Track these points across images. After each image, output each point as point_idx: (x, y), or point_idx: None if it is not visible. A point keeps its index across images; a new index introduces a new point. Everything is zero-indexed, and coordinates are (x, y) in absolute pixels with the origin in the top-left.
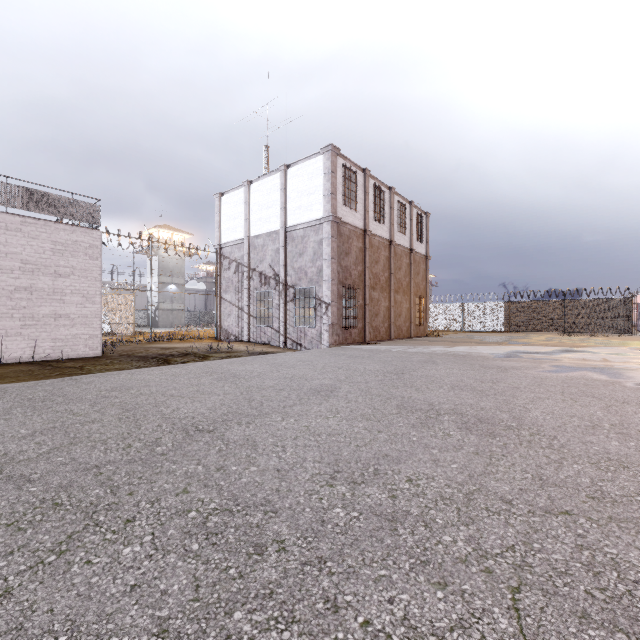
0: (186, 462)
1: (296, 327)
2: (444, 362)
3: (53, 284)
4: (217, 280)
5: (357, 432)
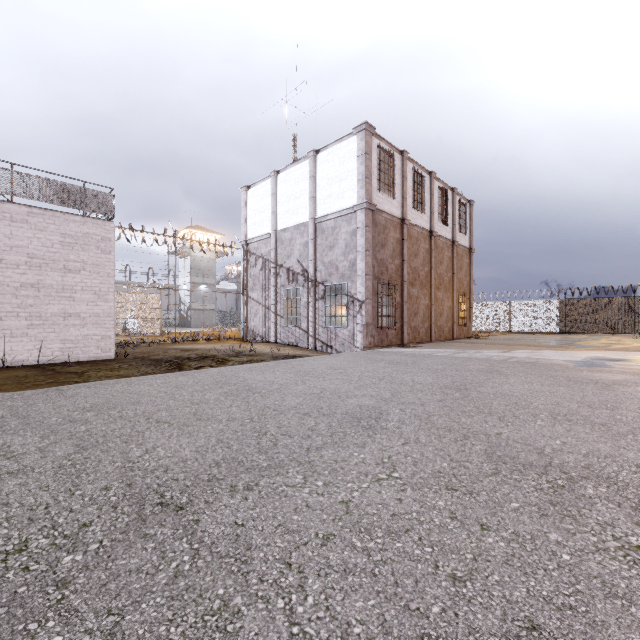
0: (91, 620)
1: (326, 327)
2: (513, 372)
3: (62, 280)
4: (243, 278)
5: (440, 526)
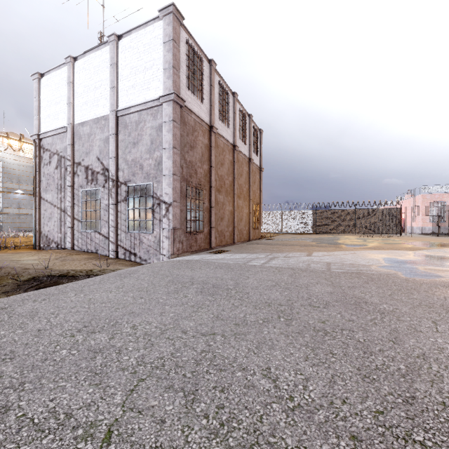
0: None
1: (129, 232)
2: (387, 303)
3: None
4: (35, 177)
5: None
